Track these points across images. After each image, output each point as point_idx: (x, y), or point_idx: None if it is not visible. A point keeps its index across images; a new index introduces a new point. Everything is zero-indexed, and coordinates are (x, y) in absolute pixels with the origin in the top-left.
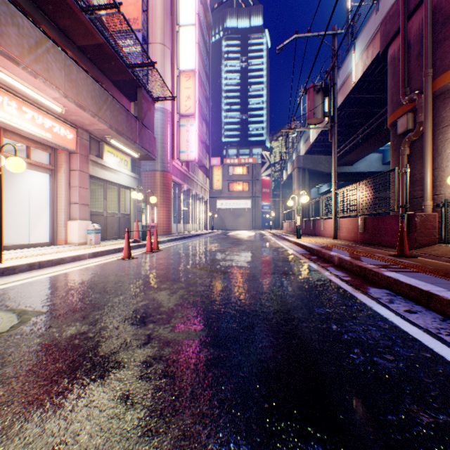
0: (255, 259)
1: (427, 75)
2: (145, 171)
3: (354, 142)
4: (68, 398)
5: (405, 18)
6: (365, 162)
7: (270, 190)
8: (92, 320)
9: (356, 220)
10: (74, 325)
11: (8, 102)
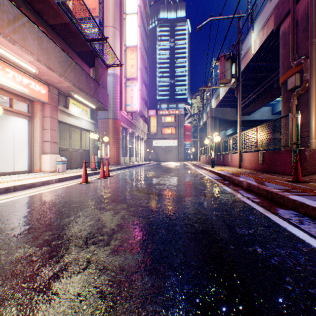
0: (182, 183)
1: (312, 44)
2: (101, 119)
3: (251, 98)
4: None
5: (294, 2)
6: (259, 113)
7: (191, 133)
8: (41, 241)
9: (257, 154)
10: (22, 247)
11: None
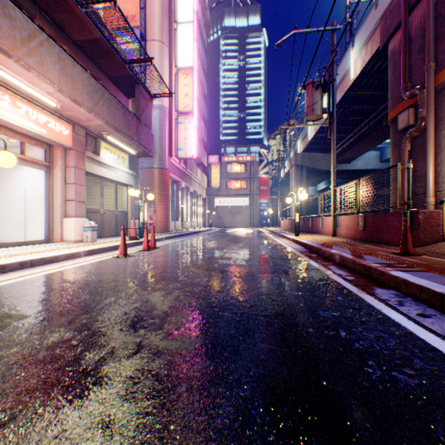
0: (254, 257)
1: (429, 69)
2: (143, 169)
3: (352, 139)
4: (36, 426)
5: (406, 12)
6: (362, 160)
7: (268, 187)
8: (78, 325)
9: (356, 217)
10: (57, 331)
11: (1, 96)
